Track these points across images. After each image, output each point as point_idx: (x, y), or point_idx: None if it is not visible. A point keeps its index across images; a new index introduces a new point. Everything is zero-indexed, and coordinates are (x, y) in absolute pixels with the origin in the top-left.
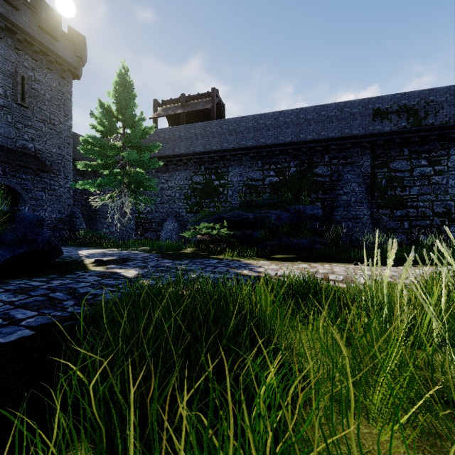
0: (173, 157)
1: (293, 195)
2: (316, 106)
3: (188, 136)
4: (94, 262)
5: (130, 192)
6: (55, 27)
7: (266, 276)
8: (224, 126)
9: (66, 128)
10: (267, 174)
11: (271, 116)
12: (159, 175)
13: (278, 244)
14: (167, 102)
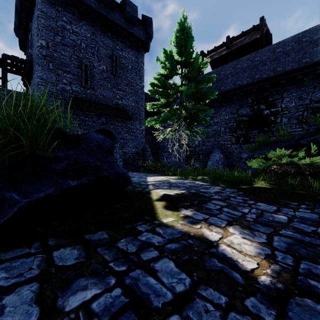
0: (218, 95)
1: None
2: None
3: (233, 73)
4: (162, 199)
5: (186, 125)
6: (133, 16)
7: None
8: (277, 49)
9: (140, 88)
10: None
11: None
12: (205, 114)
13: None
14: (211, 51)
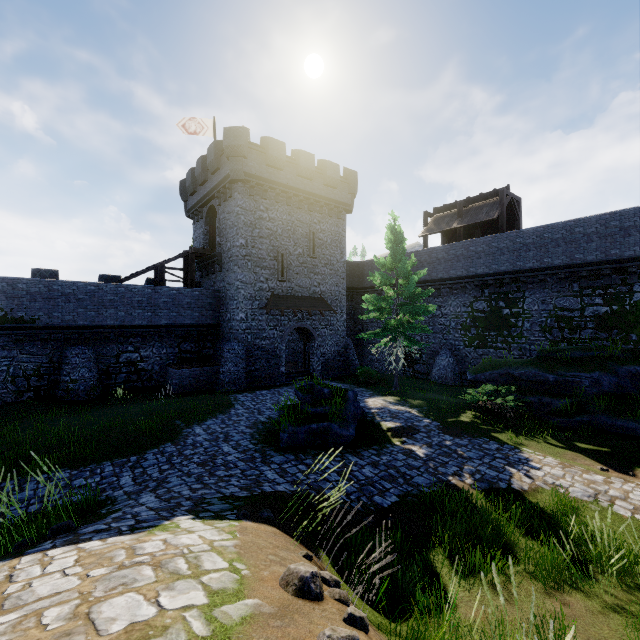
0: (447, 280)
1: (638, 334)
2: None
3: (466, 255)
4: (391, 431)
5: (404, 338)
6: (335, 179)
7: (541, 484)
8: (517, 239)
9: (341, 264)
10: (589, 302)
11: (594, 221)
12: (430, 300)
13: (591, 422)
14: (439, 210)
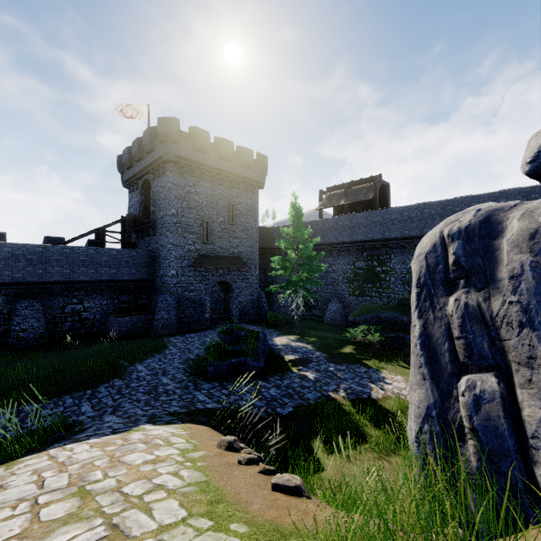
0: (336, 244)
1: None
2: (493, 194)
3: (350, 226)
4: (291, 362)
5: (303, 290)
6: (250, 161)
7: (390, 394)
8: (385, 216)
9: (255, 230)
10: None
11: (437, 205)
12: (324, 260)
13: None
14: (331, 189)
